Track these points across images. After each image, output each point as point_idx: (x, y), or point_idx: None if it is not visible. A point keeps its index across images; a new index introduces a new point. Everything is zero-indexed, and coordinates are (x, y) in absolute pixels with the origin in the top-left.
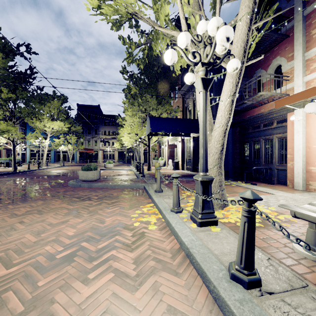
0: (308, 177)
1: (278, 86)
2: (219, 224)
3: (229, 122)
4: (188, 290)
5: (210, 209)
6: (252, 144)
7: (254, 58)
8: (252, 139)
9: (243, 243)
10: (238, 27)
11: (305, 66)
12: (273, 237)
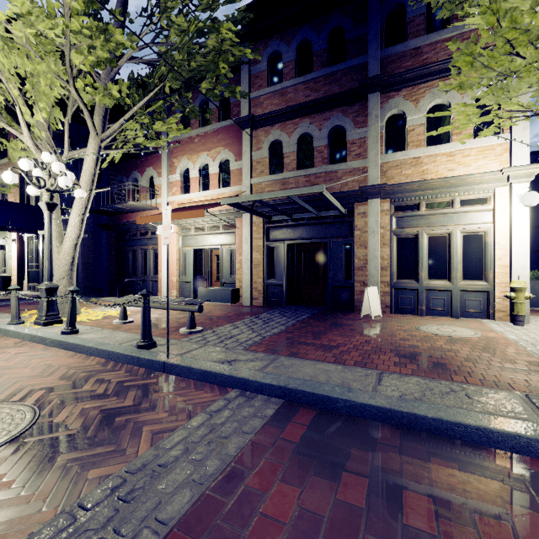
0: (171, 287)
1: (152, 196)
2: (64, 323)
3: (80, 237)
4: (31, 348)
5: (55, 312)
6: (130, 253)
7: (102, 188)
8: (130, 248)
9: (69, 314)
10: (87, 160)
11: (170, 188)
12: (106, 322)
